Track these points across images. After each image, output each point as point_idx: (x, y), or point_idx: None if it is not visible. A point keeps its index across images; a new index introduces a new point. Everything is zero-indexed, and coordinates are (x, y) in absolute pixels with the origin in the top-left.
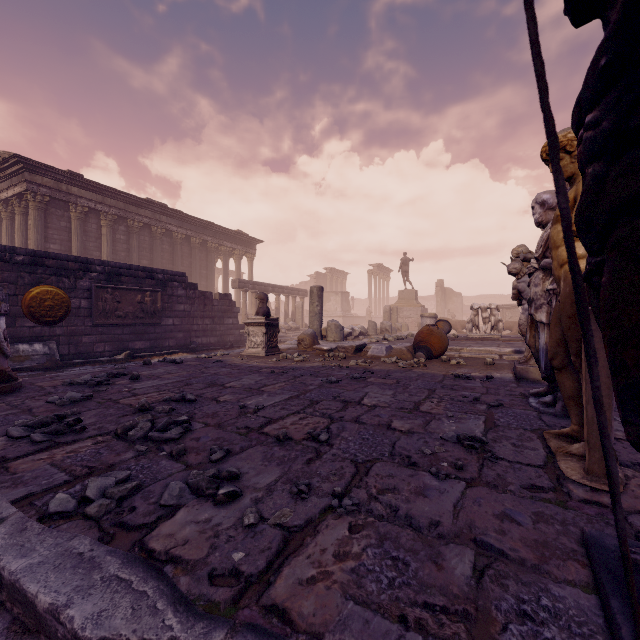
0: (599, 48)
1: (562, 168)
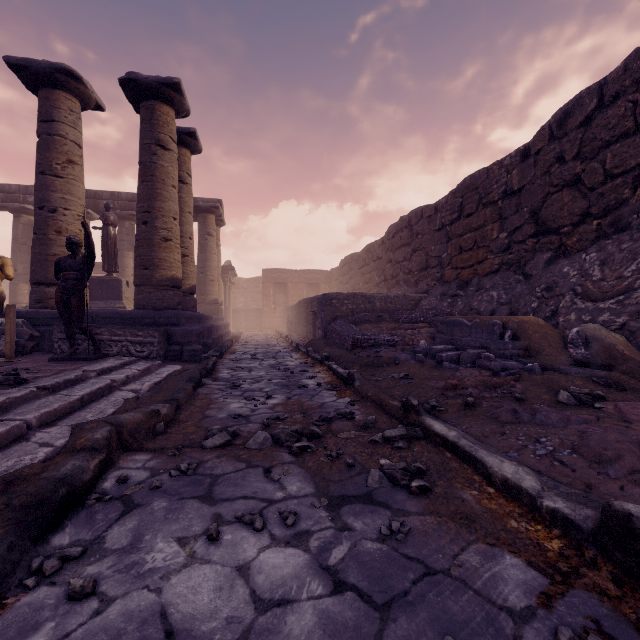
0: (80, 264)
1: None
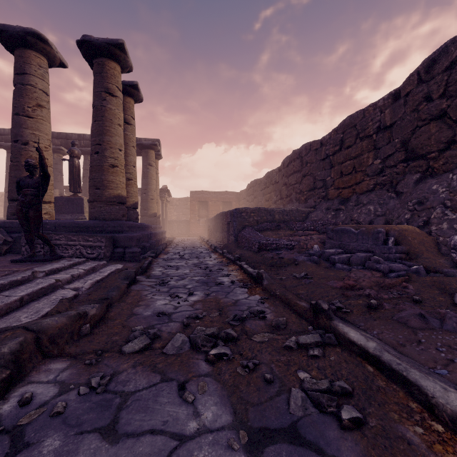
0: (37, 182)
1: None
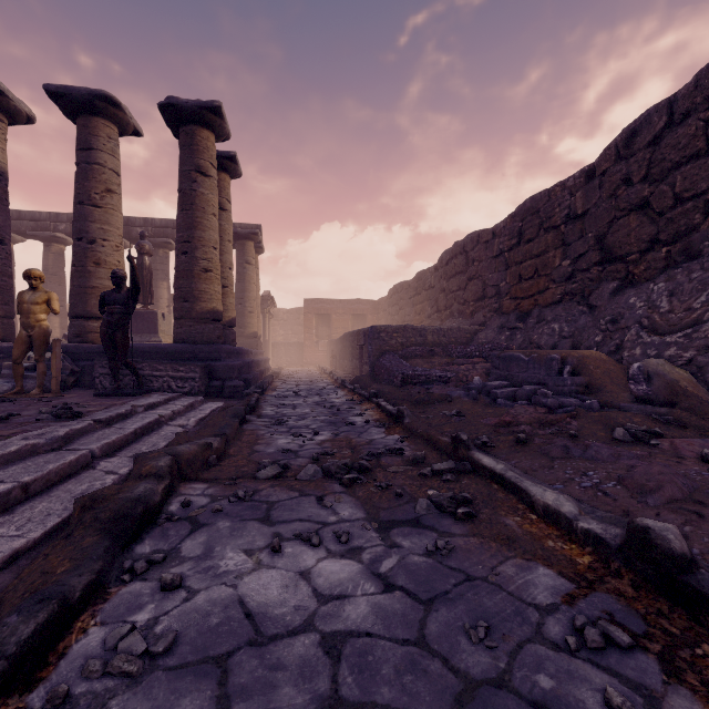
0: (125, 298)
1: (37, 284)
